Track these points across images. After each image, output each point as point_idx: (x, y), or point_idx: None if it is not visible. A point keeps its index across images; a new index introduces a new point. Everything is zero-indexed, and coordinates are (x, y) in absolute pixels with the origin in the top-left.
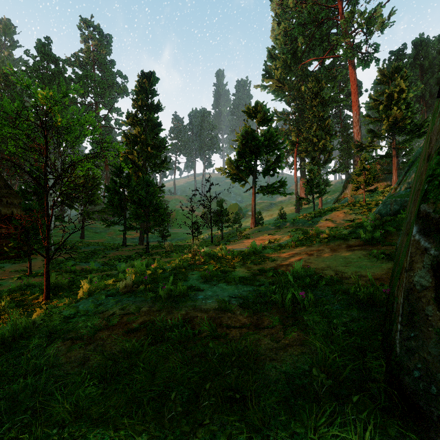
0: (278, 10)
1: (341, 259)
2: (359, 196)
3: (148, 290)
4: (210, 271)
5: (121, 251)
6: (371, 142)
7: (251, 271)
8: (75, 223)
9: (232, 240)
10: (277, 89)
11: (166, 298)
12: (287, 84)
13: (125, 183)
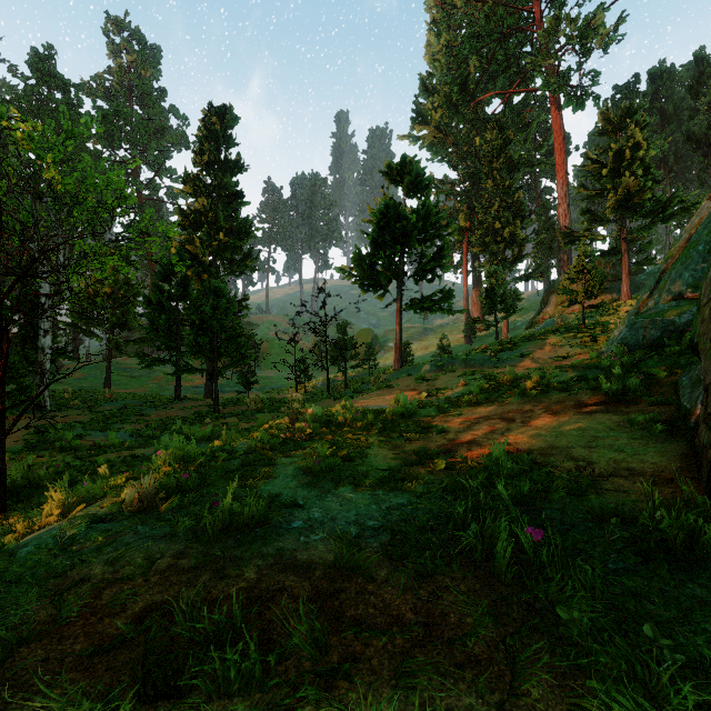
0: (437, 14)
1: (573, 431)
2: (568, 316)
3: (186, 505)
4: (319, 458)
5: (170, 410)
6: (588, 229)
7: (402, 455)
8: (97, 360)
9: (363, 389)
10: (435, 142)
11: (217, 530)
12: (452, 134)
13: (178, 292)
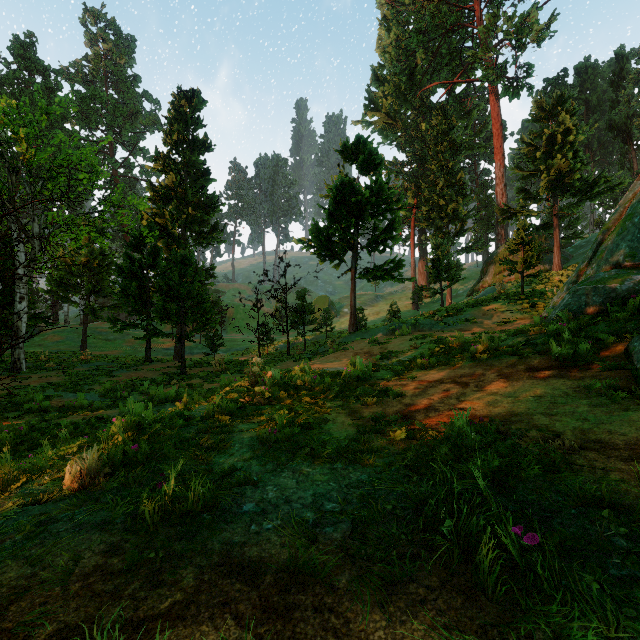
0: (388, 11)
1: (530, 397)
2: (506, 285)
3: (131, 482)
4: (276, 427)
5: (140, 372)
6: (524, 206)
7: (360, 421)
8: (75, 324)
9: (320, 352)
10: (386, 127)
11: (158, 518)
12: (401, 120)
13: (148, 261)
